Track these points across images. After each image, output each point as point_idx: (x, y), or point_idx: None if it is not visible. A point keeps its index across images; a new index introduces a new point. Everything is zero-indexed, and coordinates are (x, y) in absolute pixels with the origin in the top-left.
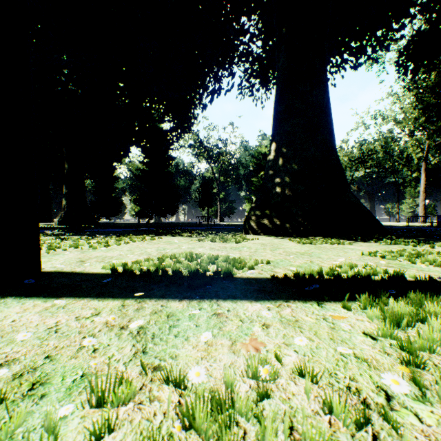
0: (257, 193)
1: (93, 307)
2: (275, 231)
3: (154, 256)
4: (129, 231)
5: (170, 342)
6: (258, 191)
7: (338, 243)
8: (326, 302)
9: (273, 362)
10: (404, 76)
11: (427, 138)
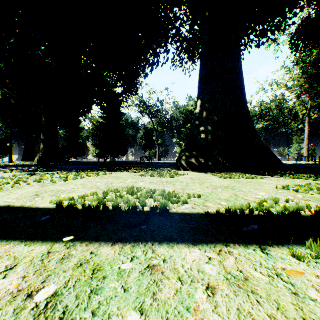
0: (185, 140)
1: (13, 256)
2: (201, 168)
3: (101, 190)
4: (89, 168)
5: None
6: (186, 138)
7: (252, 178)
8: (268, 246)
9: None
10: (296, 52)
11: (310, 99)
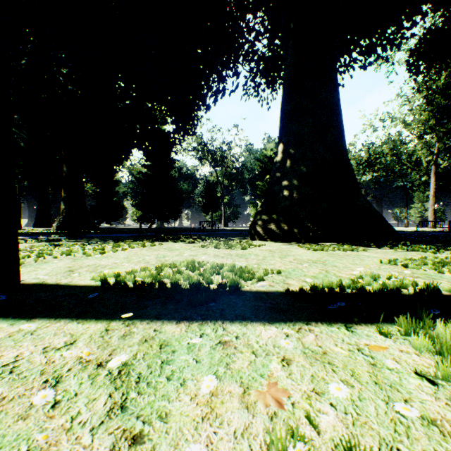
0: (262, 197)
1: (69, 333)
2: (283, 236)
3: (152, 265)
4: (129, 236)
5: (160, 390)
6: (263, 195)
7: (351, 250)
8: (355, 324)
9: (303, 426)
10: (416, 75)
11: (437, 140)
